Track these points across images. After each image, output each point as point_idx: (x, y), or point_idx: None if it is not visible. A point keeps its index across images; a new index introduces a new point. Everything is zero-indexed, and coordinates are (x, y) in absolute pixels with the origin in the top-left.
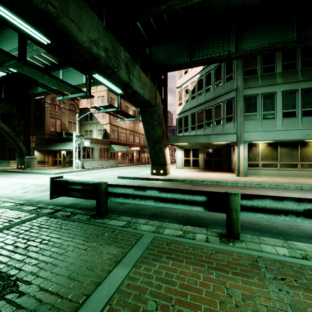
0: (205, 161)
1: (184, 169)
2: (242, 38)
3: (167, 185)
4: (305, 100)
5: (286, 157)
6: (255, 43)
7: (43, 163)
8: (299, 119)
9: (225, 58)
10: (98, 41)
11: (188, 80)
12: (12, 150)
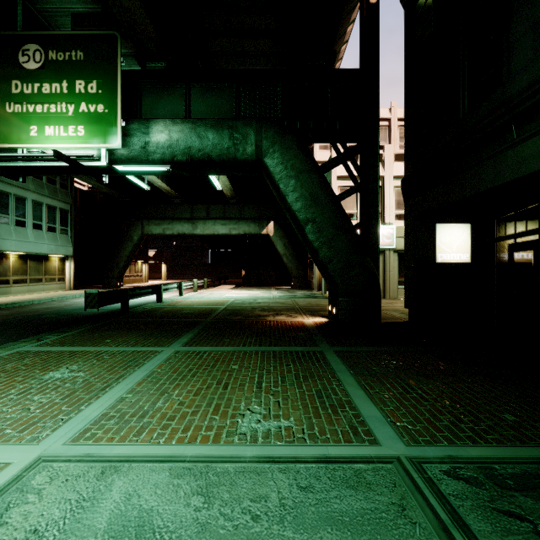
0: None
1: None
2: None
3: None
4: (49, 216)
5: (35, 271)
6: None
7: None
8: (45, 233)
9: None
10: None
11: None
12: None
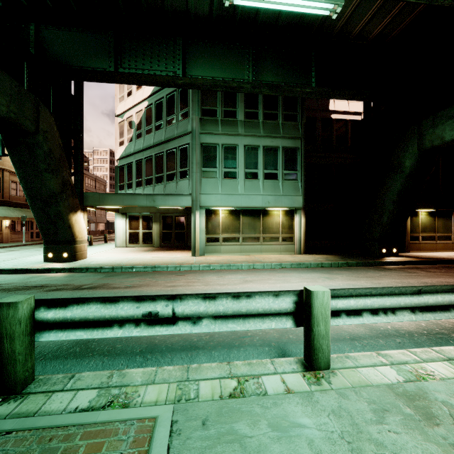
0: (163, 235)
1: (127, 248)
2: (192, 60)
3: (53, 280)
4: (267, 160)
5: (249, 228)
6: (208, 72)
7: None
8: (261, 182)
9: (169, 81)
10: None
11: (133, 107)
12: None
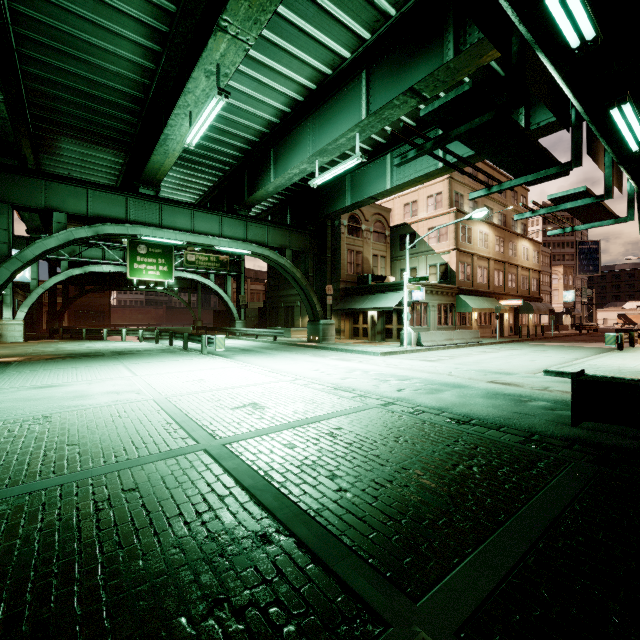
0: None
1: None
2: None
3: None
4: None
5: None
6: None
7: (336, 333)
8: None
9: None
10: None
11: None
12: (289, 311)
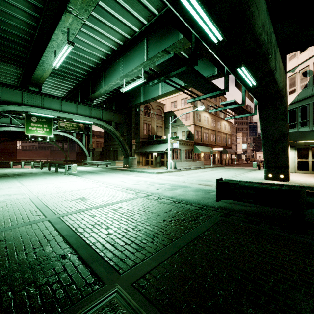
0: None
1: (299, 173)
2: None
3: None
4: None
5: None
6: None
7: (138, 163)
8: None
9: None
10: (264, 25)
11: (309, 59)
12: (115, 152)
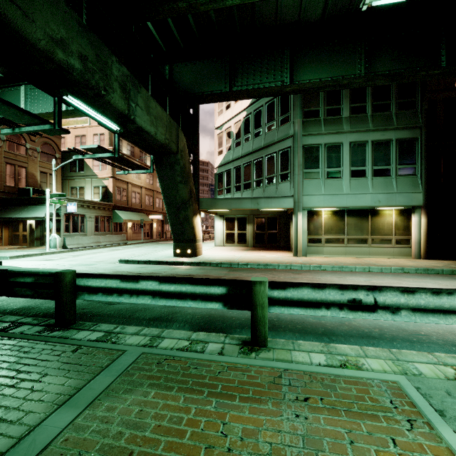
0: (256, 235)
1: (225, 247)
2: (299, 66)
3: (193, 271)
4: (376, 156)
5: (354, 229)
6: (316, 74)
7: None
8: (369, 179)
9: (277, 91)
10: (68, 42)
11: (231, 119)
12: None
